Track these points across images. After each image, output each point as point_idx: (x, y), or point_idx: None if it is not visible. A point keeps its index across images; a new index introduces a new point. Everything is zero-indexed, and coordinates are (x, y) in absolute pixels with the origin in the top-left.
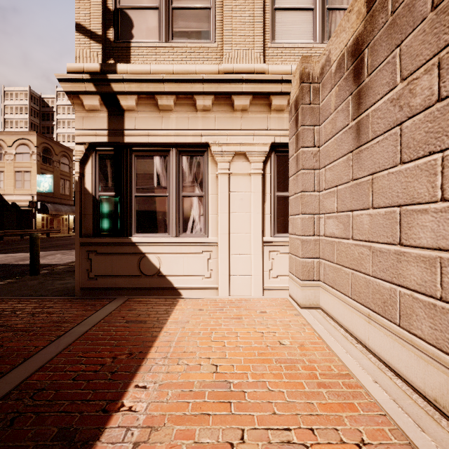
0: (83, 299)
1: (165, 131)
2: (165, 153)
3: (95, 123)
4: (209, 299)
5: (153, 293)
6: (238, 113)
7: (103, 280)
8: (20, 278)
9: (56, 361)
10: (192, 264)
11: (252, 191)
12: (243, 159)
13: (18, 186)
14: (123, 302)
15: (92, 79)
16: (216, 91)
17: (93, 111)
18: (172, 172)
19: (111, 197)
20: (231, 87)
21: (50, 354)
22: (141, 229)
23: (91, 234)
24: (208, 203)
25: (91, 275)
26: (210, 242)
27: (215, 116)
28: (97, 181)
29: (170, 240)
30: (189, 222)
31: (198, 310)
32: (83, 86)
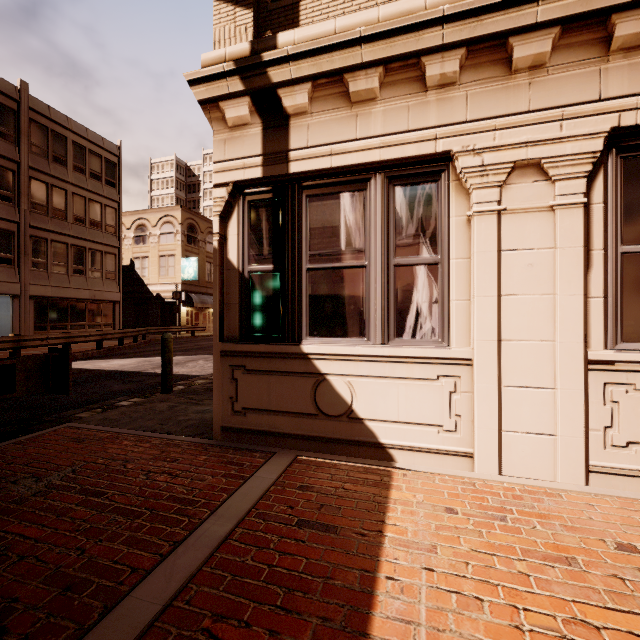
0: (224, 447)
1: (361, 142)
2: (362, 184)
3: (242, 148)
4: (456, 478)
5: (339, 450)
6: (520, 76)
7: (255, 417)
8: (149, 397)
9: (158, 637)
10: (416, 401)
11: (558, 246)
12: (533, 176)
13: (162, 273)
14: (287, 463)
15: (237, 69)
16: (471, 37)
17: (240, 127)
18: (375, 219)
19: (268, 273)
20: (509, 18)
21: (152, 604)
22: (317, 328)
23: (237, 337)
24: (448, 276)
25: (237, 407)
26: (454, 357)
27: (467, 94)
28: (246, 246)
29: (371, 351)
30: (407, 315)
31: (445, 511)
32: (224, 86)
